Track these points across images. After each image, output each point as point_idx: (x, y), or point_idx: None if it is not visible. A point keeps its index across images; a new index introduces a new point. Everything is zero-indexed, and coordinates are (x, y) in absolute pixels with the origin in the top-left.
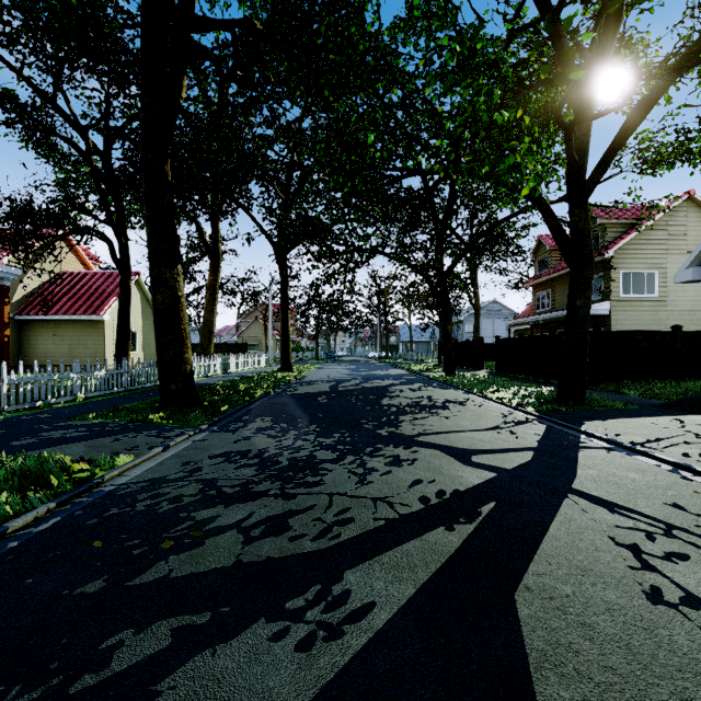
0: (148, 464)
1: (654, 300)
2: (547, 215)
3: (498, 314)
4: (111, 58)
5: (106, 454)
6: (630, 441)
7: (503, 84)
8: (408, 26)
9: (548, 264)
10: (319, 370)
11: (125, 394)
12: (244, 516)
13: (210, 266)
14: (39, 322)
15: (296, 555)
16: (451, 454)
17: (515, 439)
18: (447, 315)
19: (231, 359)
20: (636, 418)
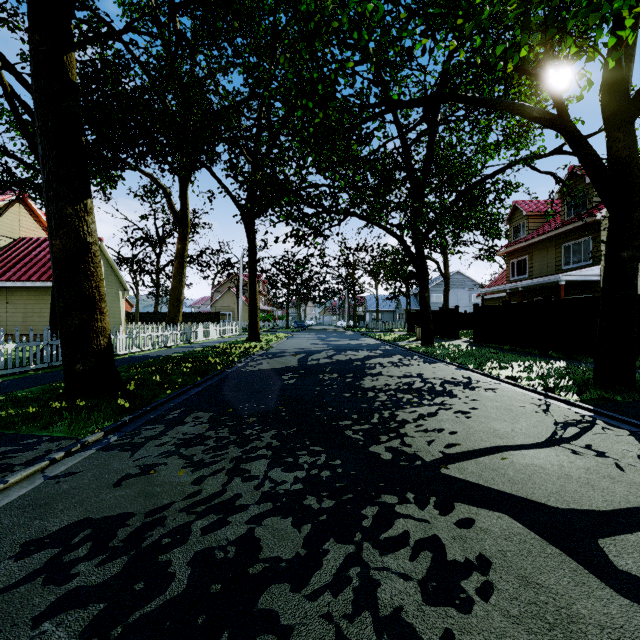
0: None
1: None
2: (578, 142)
3: (462, 285)
4: None
5: None
6: None
7: None
8: None
9: (524, 230)
10: (288, 340)
11: (42, 373)
12: None
13: (179, 234)
14: None
15: None
16: (548, 532)
17: (624, 474)
18: (424, 282)
19: (195, 328)
20: None
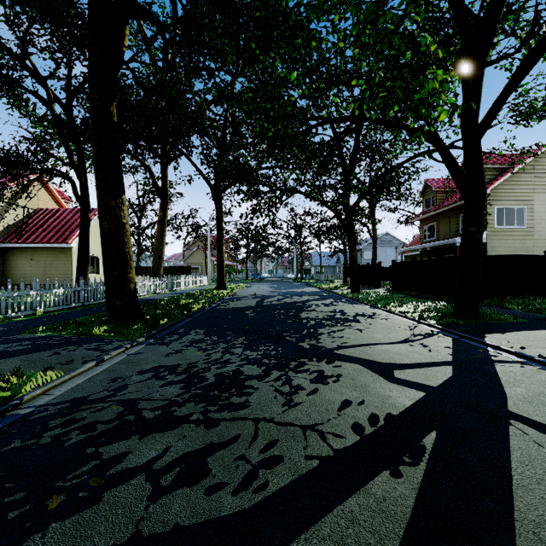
0: (76, 381)
1: (523, 231)
2: (444, 153)
3: (390, 244)
4: (69, 21)
5: (39, 369)
6: (538, 355)
7: (427, 5)
8: (321, 3)
9: (433, 202)
10: (248, 288)
11: (81, 309)
12: (158, 452)
13: (160, 204)
14: (19, 249)
15: (211, 522)
16: (373, 368)
17: (429, 352)
18: (352, 243)
19: (176, 279)
20: (532, 331)
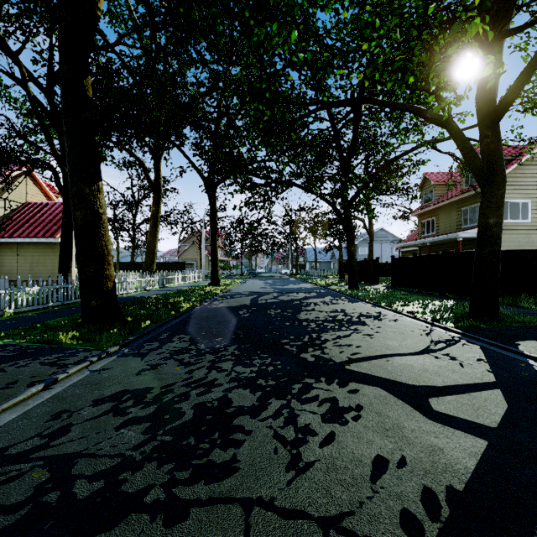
0: (6, 417)
1: (528, 225)
2: (458, 137)
3: (385, 240)
4: None
5: None
6: None
7: None
8: None
9: (432, 196)
10: (242, 284)
11: (58, 309)
12: None
13: (153, 199)
14: (5, 244)
15: None
16: (401, 395)
17: (462, 368)
18: (351, 238)
19: (168, 275)
20: None
